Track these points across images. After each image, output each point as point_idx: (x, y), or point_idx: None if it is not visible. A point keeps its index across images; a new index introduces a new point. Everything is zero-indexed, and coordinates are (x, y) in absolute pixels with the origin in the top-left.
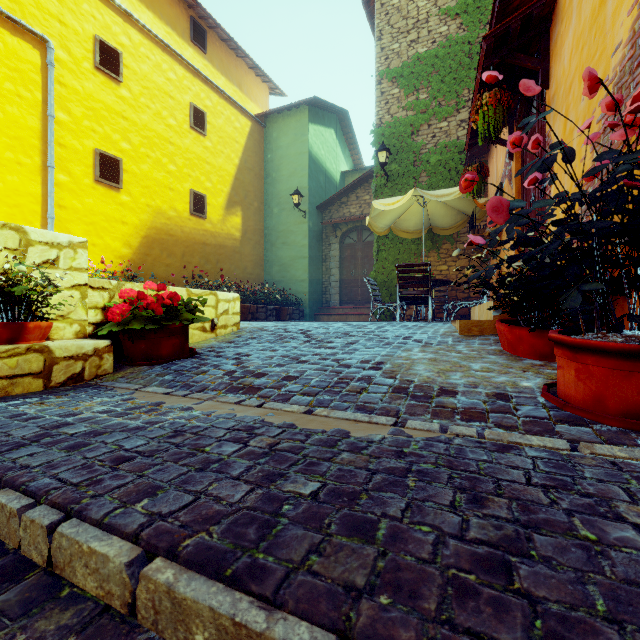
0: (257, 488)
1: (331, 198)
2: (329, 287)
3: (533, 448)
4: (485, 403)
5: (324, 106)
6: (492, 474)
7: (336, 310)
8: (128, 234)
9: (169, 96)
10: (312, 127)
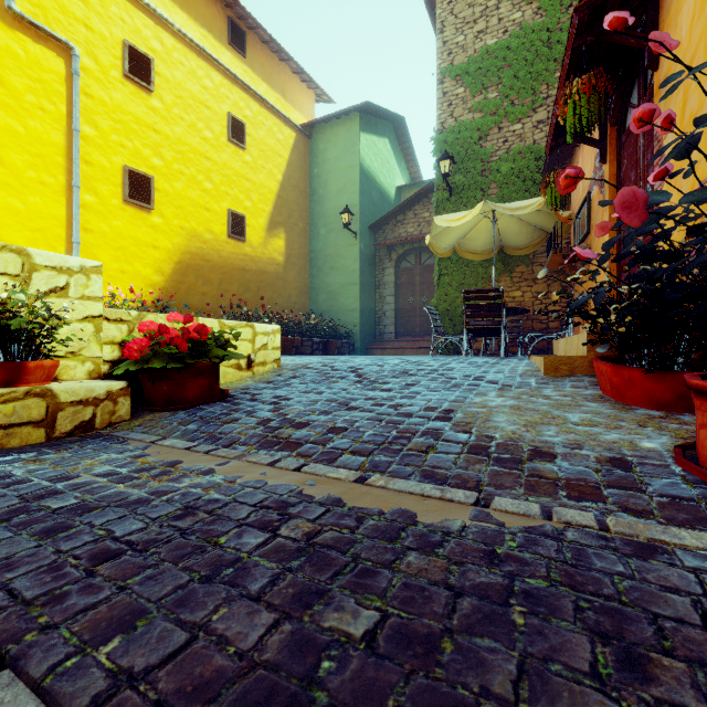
0: (284, 620)
1: (385, 216)
2: (383, 317)
3: (688, 551)
4: (598, 473)
5: (377, 112)
6: (642, 603)
7: (391, 343)
8: (160, 260)
9: (205, 106)
10: (364, 136)
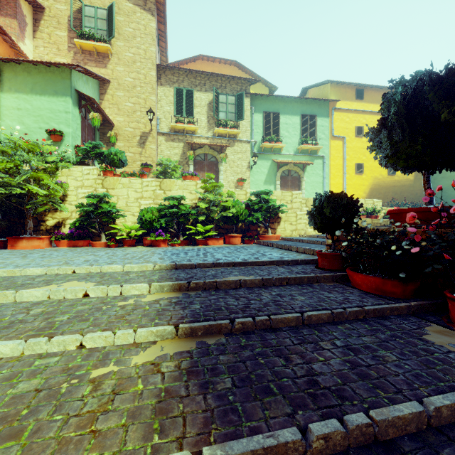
0: None
1: None
2: None
3: None
4: None
5: None
6: None
7: None
8: (365, 189)
9: None
10: None
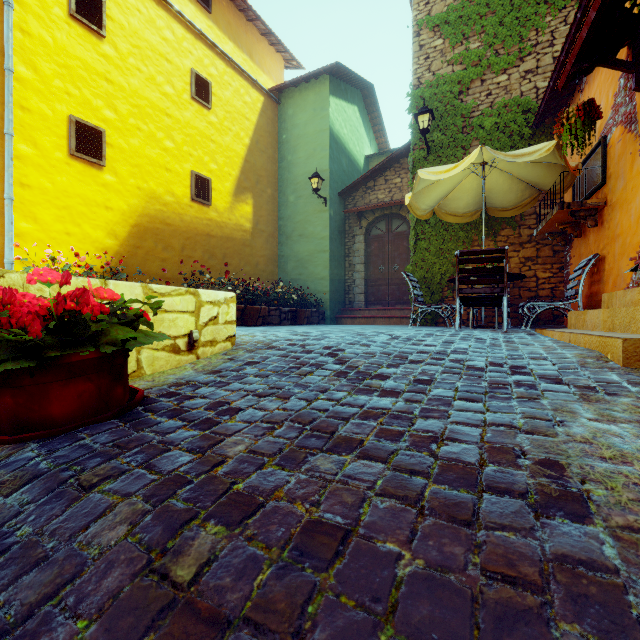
0: None
1: (355, 182)
2: (353, 285)
3: None
4: None
5: (347, 77)
6: None
7: (361, 312)
8: (113, 222)
9: (165, 59)
10: (333, 101)
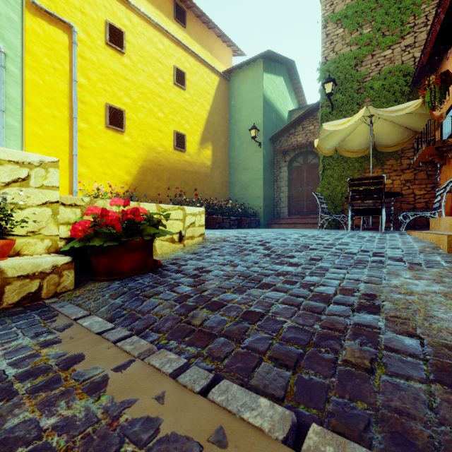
0: None
1: (281, 130)
2: (279, 201)
3: None
4: None
5: (275, 58)
6: None
7: (285, 220)
8: (129, 165)
9: (158, 61)
10: (266, 76)
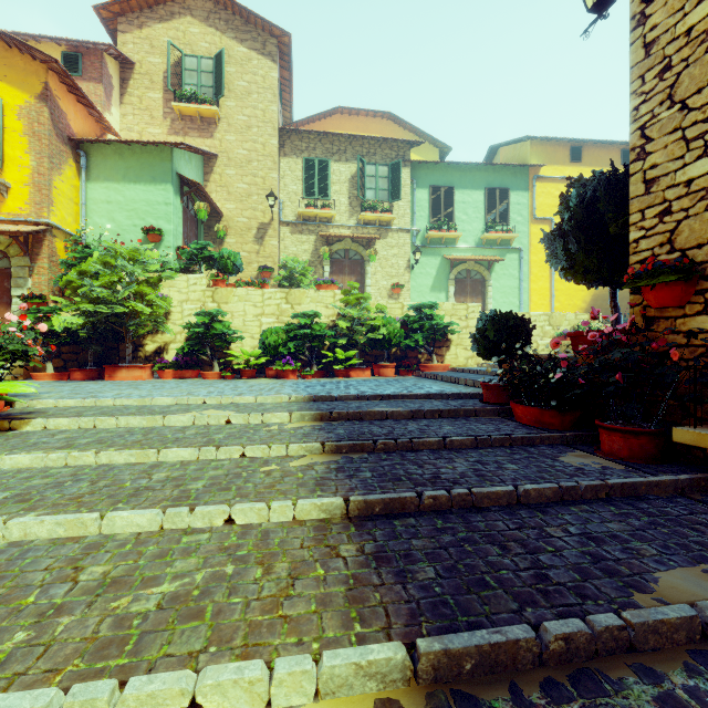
0: None
1: None
2: None
3: None
4: None
5: None
6: None
7: None
8: (584, 296)
9: None
10: None
